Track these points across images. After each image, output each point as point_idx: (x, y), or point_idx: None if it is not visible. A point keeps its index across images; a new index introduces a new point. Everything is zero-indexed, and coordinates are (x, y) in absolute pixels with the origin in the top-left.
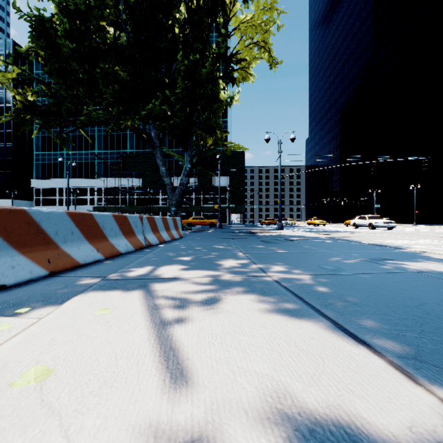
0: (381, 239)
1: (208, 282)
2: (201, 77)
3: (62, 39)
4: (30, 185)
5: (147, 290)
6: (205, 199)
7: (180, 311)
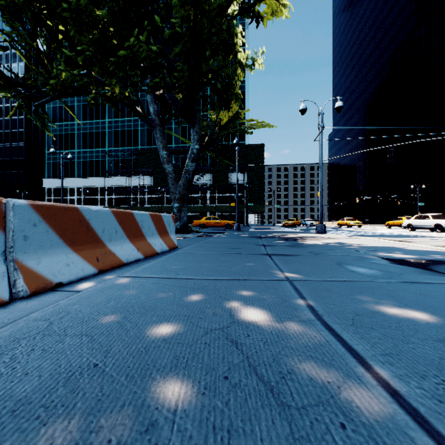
0: None
1: None
2: None
3: None
4: (42, 185)
5: None
6: (220, 198)
7: None
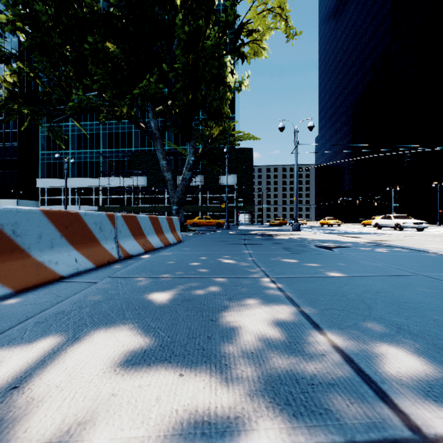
0: (435, 245)
1: None
2: (205, 49)
3: (39, 3)
4: (36, 184)
5: None
6: (211, 198)
7: None
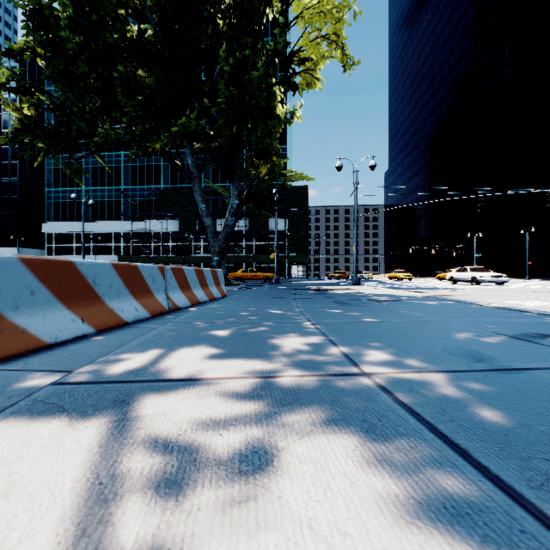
0: (498, 299)
1: (252, 391)
2: (251, 81)
3: (66, 30)
4: (40, 229)
5: (121, 417)
6: (258, 247)
7: (164, 515)
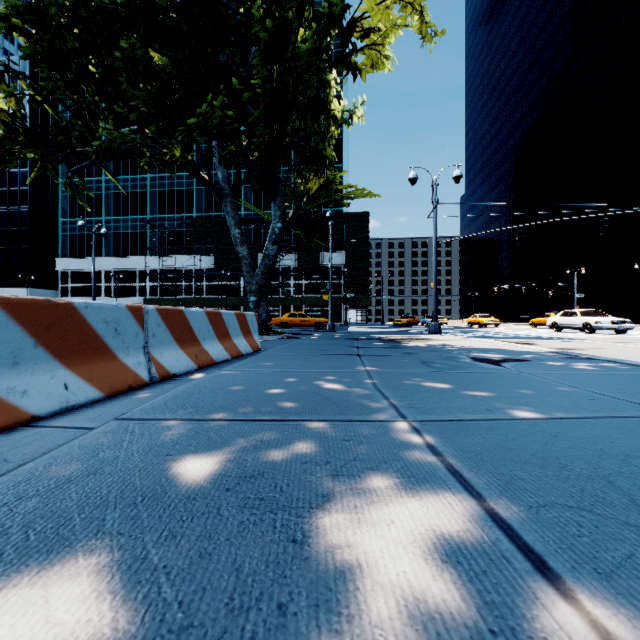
0: None
1: None
2: (297, 56)
3: None
4: (54, 267)
5: None
6: (308, 286)
7: None
